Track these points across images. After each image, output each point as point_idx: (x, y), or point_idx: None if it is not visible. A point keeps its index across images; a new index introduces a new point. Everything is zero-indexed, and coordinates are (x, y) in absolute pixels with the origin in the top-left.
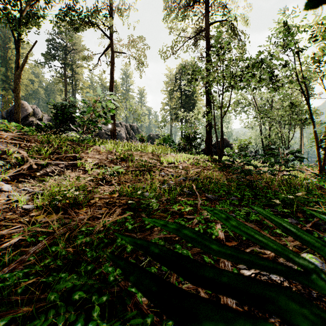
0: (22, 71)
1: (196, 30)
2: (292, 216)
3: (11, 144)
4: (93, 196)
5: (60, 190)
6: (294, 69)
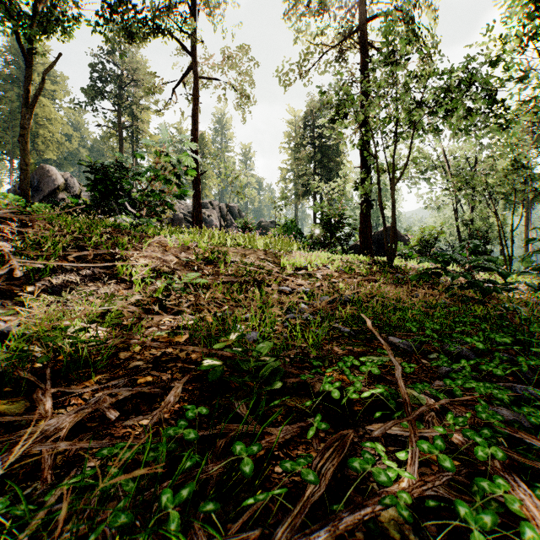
0: (35, 105)
1: (343, 33)
2: None
3: None
4: (127, 343)
5: (60, 325)
6: None
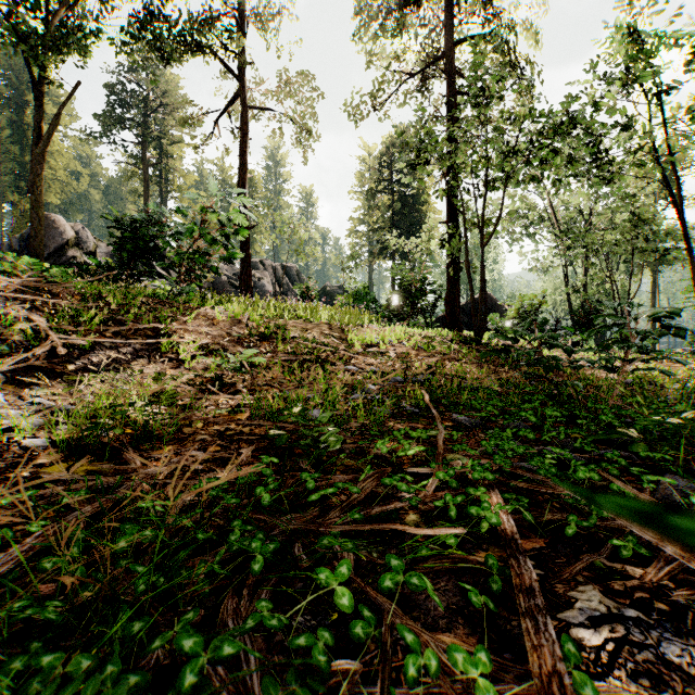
0: (48, 146)
1: (426, 58)
2: (673, 469)
3: (16, 302)
4: (190, 419)
5: (116, 404)
6: (647, 133)
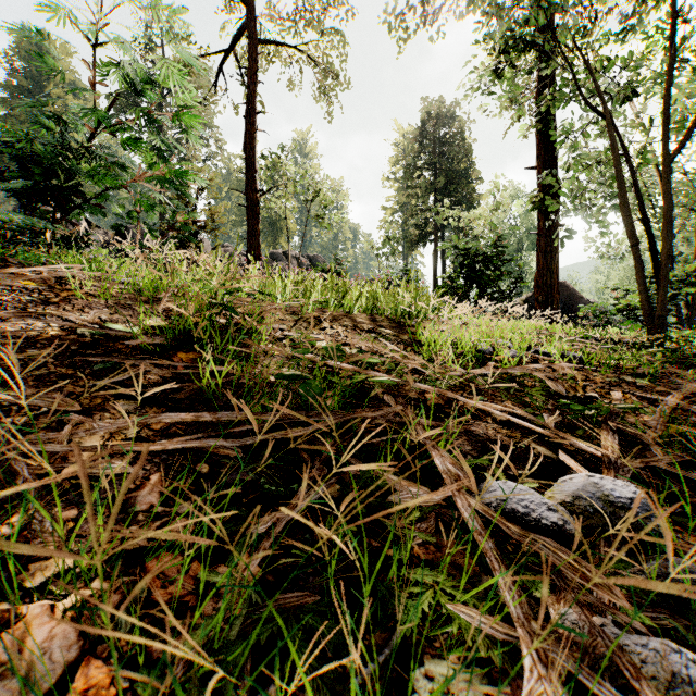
0: None
1: None
2: None
3: None
4: None
5: None
6: None
